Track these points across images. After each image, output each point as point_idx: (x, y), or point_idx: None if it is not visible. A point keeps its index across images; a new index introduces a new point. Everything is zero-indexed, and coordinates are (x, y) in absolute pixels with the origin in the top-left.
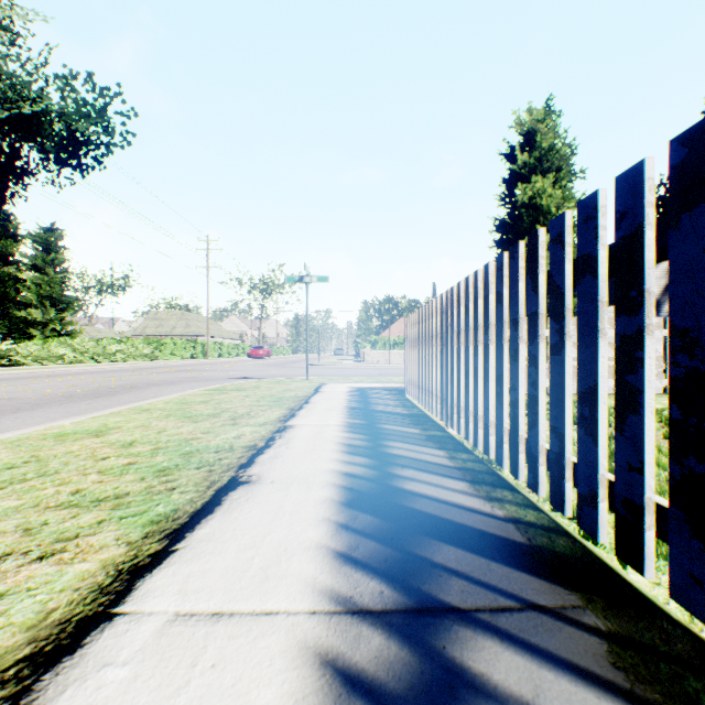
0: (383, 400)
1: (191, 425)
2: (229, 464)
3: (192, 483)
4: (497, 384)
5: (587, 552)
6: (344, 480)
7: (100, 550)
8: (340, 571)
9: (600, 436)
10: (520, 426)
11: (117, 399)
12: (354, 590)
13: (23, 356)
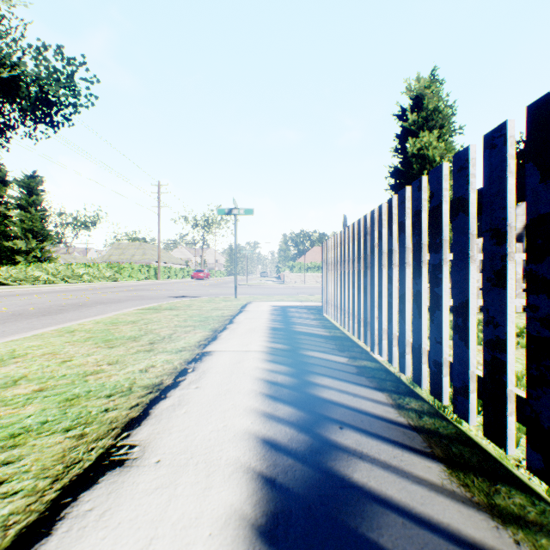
0: (304, 319)
1: (102, 352)
2: (113, 420)
3: (36, 467)
4: (457, 315)
5: None
6: (262, 459)
7: None
8: None
9: None
10: (508, 378)
11: (60, 317)
12: None
13: (4, 278)
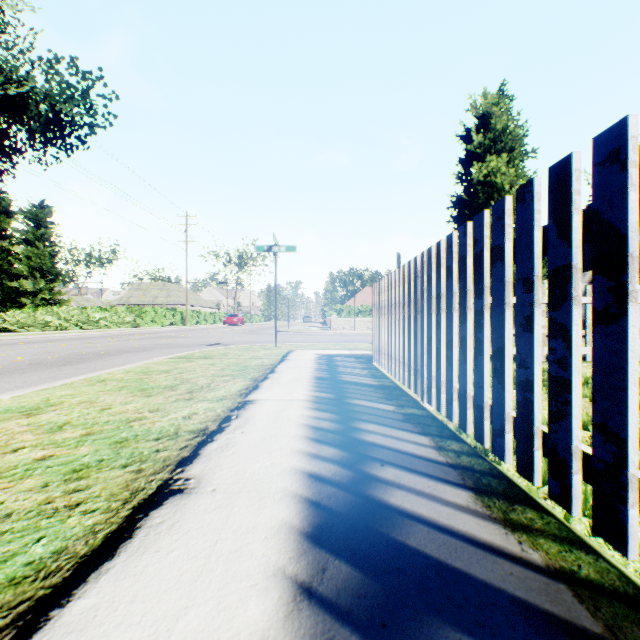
0: (351, 369)
1: (141, 400)
2: (166, 459)
3: (106, 493)
4: (496, 359)
5: None
6: (308, 488)
7: None
8: None
9: None
10: (535, 415)
11: (83, 367)
12: None
13: (10, 323)
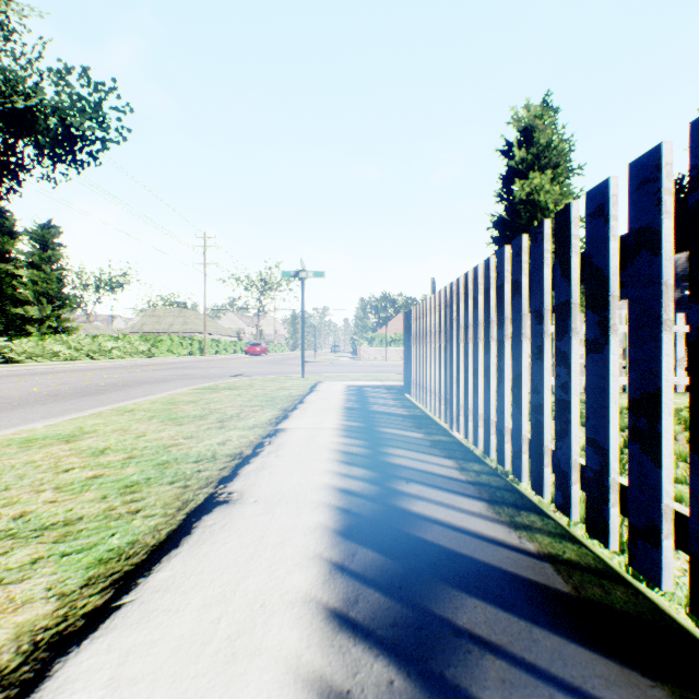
0: (382, 399)
1: (173, 429)
2: (208, 477)
3: (160, 503)
4: (514, 386)
5: (657, 611)
6: (339, 499)
7: (21, 607)
8: (334, 643)
9: (664, 456)
10: (545, 435)
11: (104, 398)
12: (352, 680)
13: (17, 353)
